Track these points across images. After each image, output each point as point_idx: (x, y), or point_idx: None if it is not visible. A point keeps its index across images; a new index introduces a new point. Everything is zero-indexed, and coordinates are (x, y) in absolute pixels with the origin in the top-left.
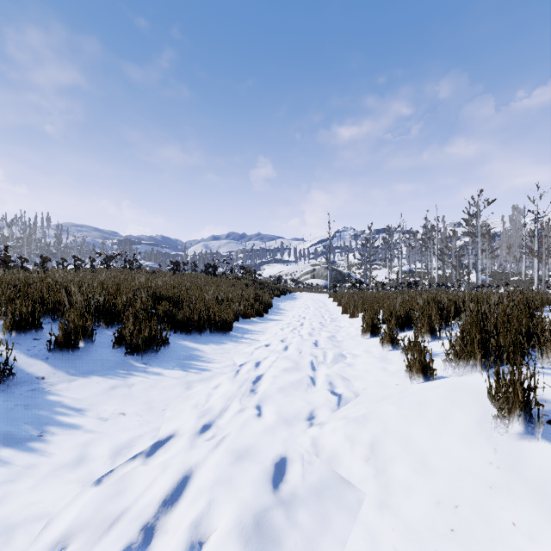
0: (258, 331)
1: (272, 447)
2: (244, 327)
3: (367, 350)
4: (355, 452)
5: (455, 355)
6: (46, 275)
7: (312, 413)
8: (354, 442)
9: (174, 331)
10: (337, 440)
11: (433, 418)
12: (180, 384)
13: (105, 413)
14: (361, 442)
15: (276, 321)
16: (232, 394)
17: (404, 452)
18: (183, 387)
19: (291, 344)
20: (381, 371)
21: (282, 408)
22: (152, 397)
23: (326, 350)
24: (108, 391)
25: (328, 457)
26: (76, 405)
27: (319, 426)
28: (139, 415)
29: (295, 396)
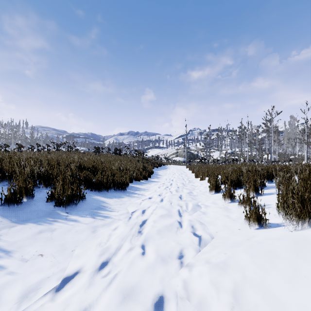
0: (144, 188)
1: (151, 290)
2: (136, 186)
3: (214, 202)
4: (221, 299)
5: (292, 213)
6: (14, 154)
7: (181, 254)
8: (218, 288)
9: (90, 189)
10: (204, 285)
11: (284, 269)
12: (88, 228)
13: (28, 255)
14: (224, 289)
15: (156, 182)
16: (123, 237)
17: (264, 302)
18: (90, 231)
19: (165, 198)
20: (226, 218)
21: (159, 250)
22: (67, 239)
23: (188, 202)
24: (35, 235)
25: (198, 302)
26: (7, 248)
27: (188, 268)
28: (53, 256)
29: (169, 239)
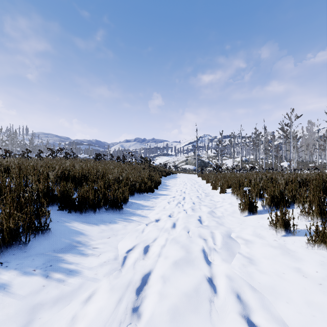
0: (149, 205)
1: None
2: (138, 202)
3: (257, 234)
4: None
5: None
6: None
7: None
8: None
9: (68, 210)
10: None
11: None
12: (18, 315)
13: None
14: None
15: (164, 196)
16: None
17: None
18: (17, 326)
19: (178, 224)
20: (300, 277)
21: None
22: None
23: (214, 232)
24: None
25: None
26: None
27: None
28: None
29: None
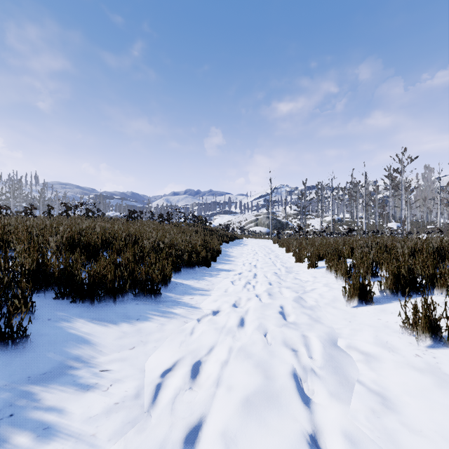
0: (202, 288)
1: None
2: (185, 283)
3: (383, 343)
4: None
5: None
6: None
7: None
8: None
9: (71, 298)
10: None
11: None
12: None
13: None
14: None
15: (225, 272)
16: None
17: None
18: None
19: (248, 321)
20: None
21: None
22: None
23: (309, 338)
24: None
25: None
26: None
27: None
28: None
29: None
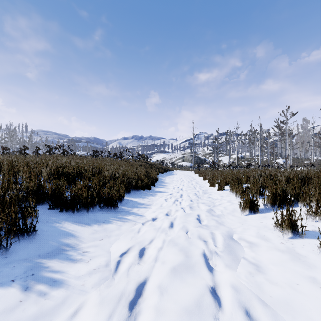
0: (145, 203)
1: None
2: (134, 200)
3: (262, 236)
4: None
5: None
6: None
7: None
8: None
9: (60, 209)
10: None
11: None
12: None
13: None
14: None
15: (161, 193)
16: None
17: None
18: None
19: (176, 224)
20: (317, 289)
21: None
22: None
23: (215, 234)
24: None
25: None
26: None
27: None
28: None
29: None
